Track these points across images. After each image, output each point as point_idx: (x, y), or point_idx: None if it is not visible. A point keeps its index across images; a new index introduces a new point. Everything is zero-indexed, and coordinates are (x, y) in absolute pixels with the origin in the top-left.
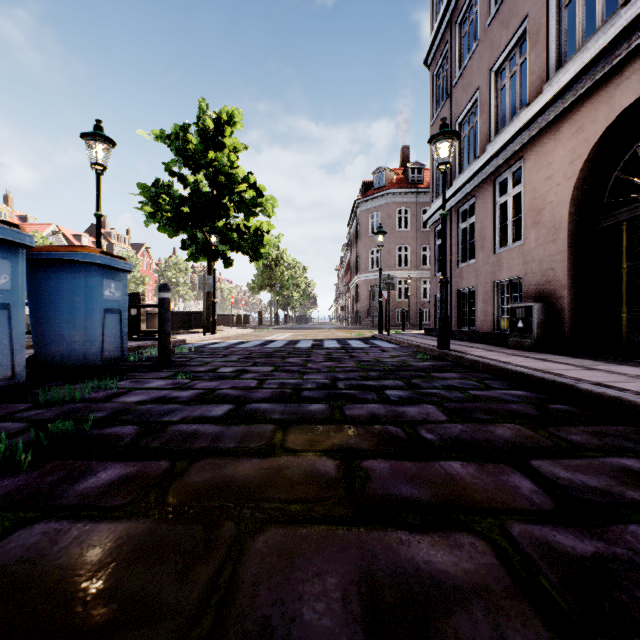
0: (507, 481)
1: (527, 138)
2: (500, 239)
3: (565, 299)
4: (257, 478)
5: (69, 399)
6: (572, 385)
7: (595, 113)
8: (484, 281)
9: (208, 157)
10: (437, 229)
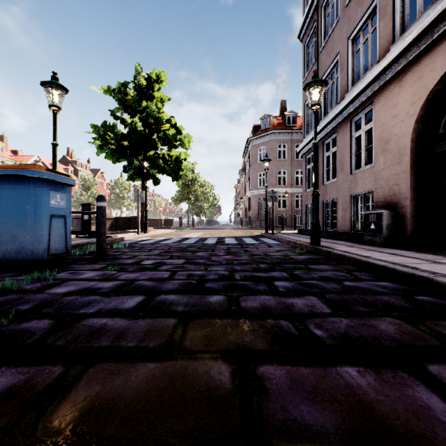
0: (414, 398)
1: (377, 87)
2: (355, 163)
3: (408, 207)
4: (147, 392)
5: (8, 290)
6: (431, 278)
7: (433, 64)
8: (343, 194)
9: (142, 105)
10: (307, 157)
